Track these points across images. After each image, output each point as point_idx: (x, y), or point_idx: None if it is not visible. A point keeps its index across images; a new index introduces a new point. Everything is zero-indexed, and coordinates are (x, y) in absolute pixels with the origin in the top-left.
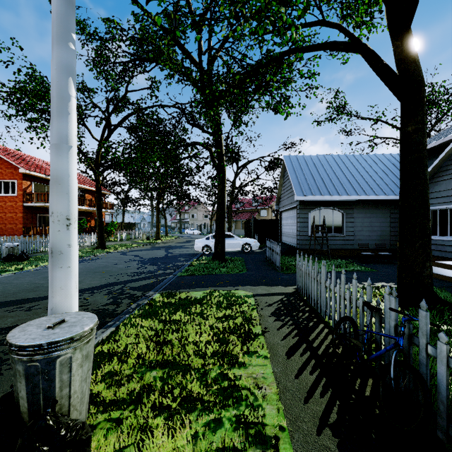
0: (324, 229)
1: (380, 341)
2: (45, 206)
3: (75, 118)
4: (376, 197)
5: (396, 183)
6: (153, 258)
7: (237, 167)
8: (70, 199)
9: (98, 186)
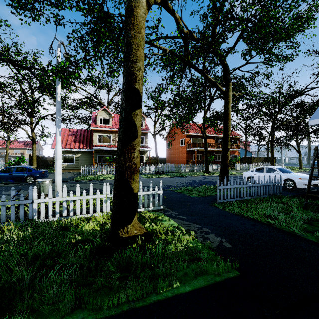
0: None
1: (41, 210)
2: (195, 149)
3: (58, 135)
4: None
5: None
6: (206, 181)
7: None
8: (57, 154)
9: (204, 136)
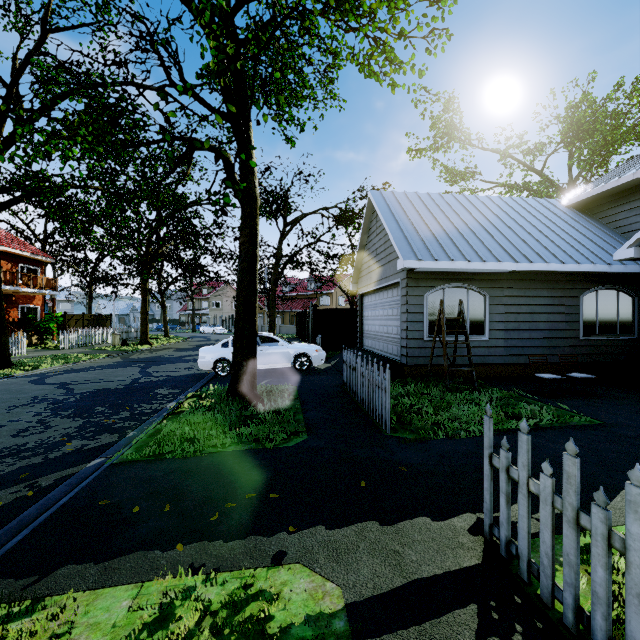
0: (452, 326)
1: None
2: None
3: None
4: (545, 266)
5: (571, 243)
6: (98, 390)
7: (285, 223)
8: None
9: None
